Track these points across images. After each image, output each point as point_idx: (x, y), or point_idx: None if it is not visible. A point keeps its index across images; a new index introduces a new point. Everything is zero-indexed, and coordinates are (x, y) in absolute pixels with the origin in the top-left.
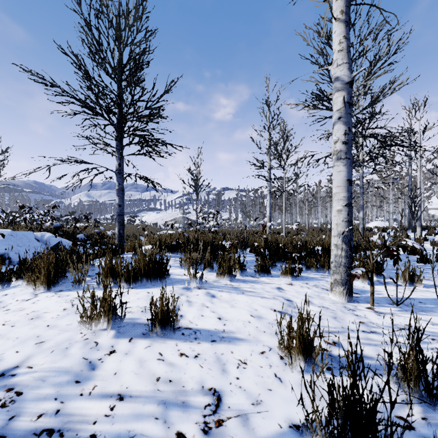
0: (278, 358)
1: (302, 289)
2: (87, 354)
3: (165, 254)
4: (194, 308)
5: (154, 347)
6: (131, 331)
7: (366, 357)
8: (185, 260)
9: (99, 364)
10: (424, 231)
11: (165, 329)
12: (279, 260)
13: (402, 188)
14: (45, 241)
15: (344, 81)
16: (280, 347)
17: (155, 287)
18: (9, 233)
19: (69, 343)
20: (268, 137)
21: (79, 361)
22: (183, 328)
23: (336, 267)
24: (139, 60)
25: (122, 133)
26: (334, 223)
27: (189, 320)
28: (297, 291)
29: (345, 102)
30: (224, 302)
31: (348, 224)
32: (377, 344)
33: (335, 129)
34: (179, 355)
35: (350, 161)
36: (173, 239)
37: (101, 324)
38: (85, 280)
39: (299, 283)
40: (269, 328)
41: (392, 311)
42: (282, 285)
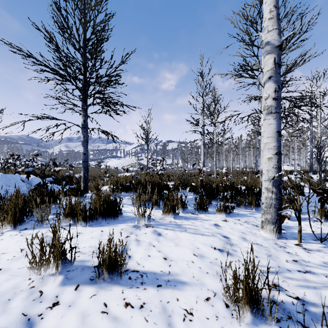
0: (223, 306)
1: (235, 225)
2: (28, 308)
3: (121, 193)
4: (142, 247)
5: (99, 296)
6: (78, 276)
7: (310, 303)
8: (136, 199)
9: (38, 322)
10: (322, 173)
11: (112, 274)
12: (213, 198)
13: (305, 140)
14: (29, 182)
15: (274, 44)
16: (226, 294)
17: (109, 225)
18: (0, 176)
19: (13, 293)
20: (202, 102)
21: (16, 319)
22: (130, 270)
23: (267, 207)
24: (100, 36)
25: (86, 95)
26: (265, 169)
27: (136, 261)
28: (231, 227)
29: (275, 63)
30: (169, 241)
31: (277, 170)
32: (316, 286)
33: (265, 87)
34: (124, 305)
35: (279, 115)
36: (128, 180)
37: (51, 268)
38: (34, 226)
39: (232, 220)
40: (212, 268)
41: (318, 248)
42: (218, 221)
